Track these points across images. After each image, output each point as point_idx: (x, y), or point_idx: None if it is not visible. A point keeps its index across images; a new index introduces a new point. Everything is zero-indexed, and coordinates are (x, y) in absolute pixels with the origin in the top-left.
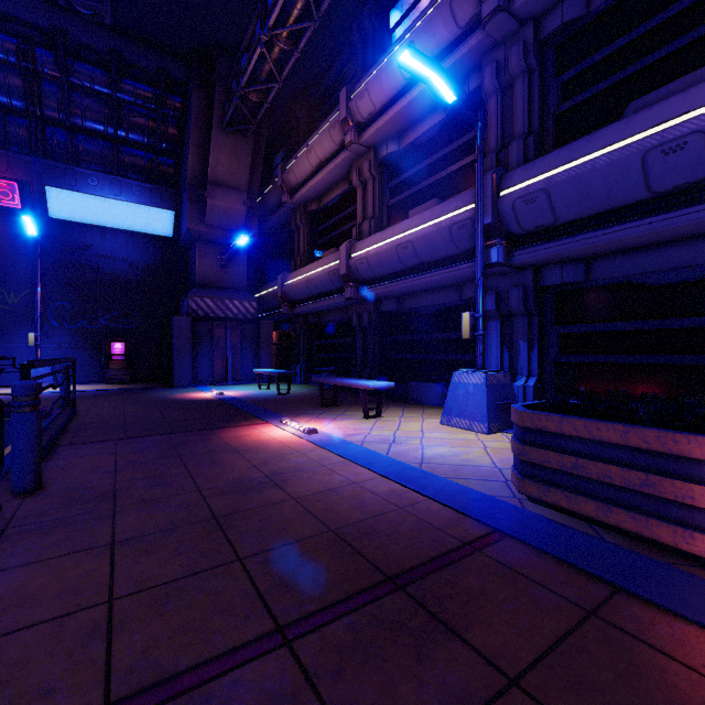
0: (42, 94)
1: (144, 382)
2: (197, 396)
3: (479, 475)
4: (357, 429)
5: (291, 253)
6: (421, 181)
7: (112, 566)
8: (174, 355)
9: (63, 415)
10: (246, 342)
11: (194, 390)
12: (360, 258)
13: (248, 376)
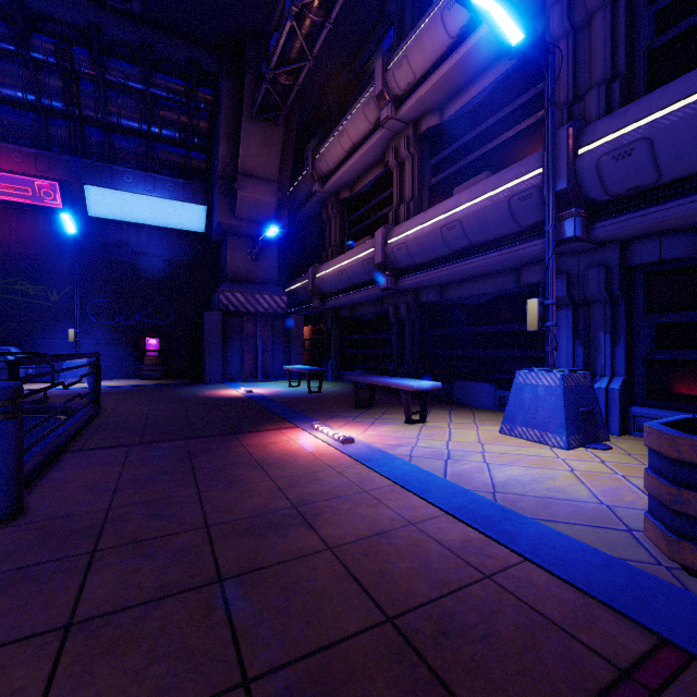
0: (80, 93)
1: (177, 378)
2: (226, 393)
3: (584, 517)
4: (400, 437)
5: (322, 246)
6: (467, 154)
7: (50, 683)
8: (205, 350)
9: (87, 413)
10: (276, 337)
11: (224, 387)
12: (398, 243)
13: (278, 372)
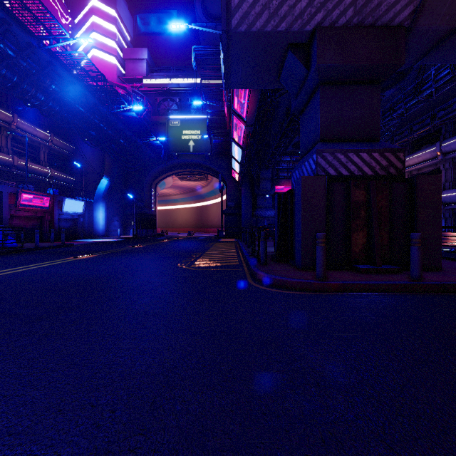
0: None
1: None
2: None
3: None
4: None
5: None
6: None
7: None
8: None
9: None
10: None
11: None
12: None
13: None
